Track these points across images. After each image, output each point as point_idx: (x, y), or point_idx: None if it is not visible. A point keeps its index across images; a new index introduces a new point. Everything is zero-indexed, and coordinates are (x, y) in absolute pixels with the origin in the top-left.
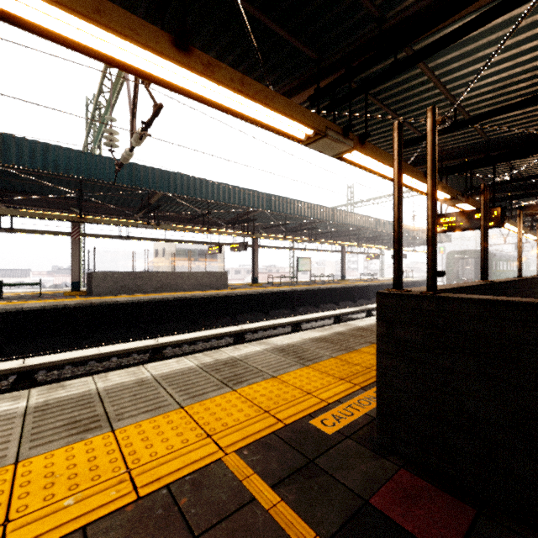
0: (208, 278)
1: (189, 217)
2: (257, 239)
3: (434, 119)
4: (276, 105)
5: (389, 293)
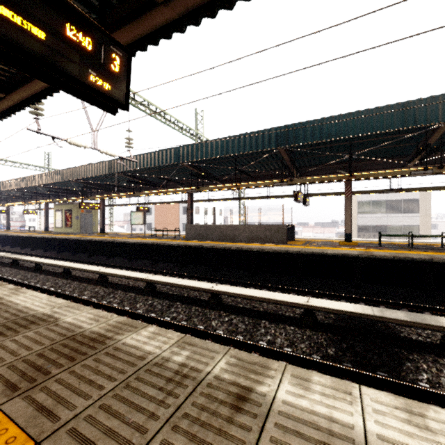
0: (263, 231)
1: (257, 174)
2: (349, 182)
3: None
4: None
5: None
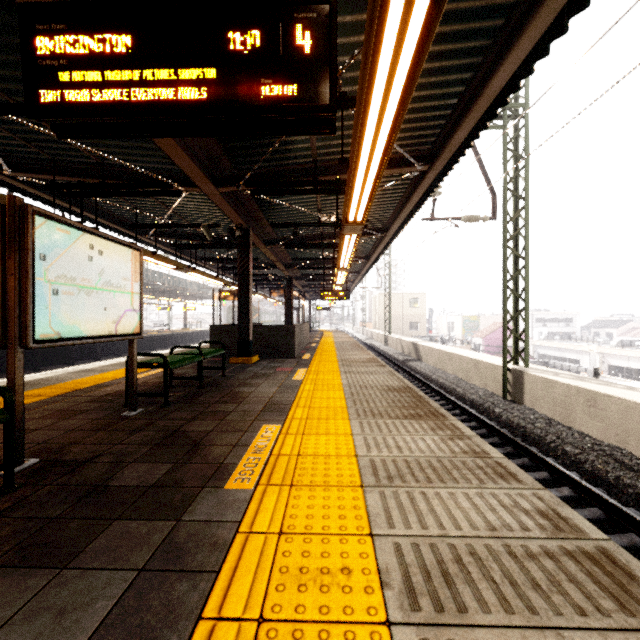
0: None
1: None
2: None
3: (220, 292)
4: (171, 263)
5: (212, 325)
